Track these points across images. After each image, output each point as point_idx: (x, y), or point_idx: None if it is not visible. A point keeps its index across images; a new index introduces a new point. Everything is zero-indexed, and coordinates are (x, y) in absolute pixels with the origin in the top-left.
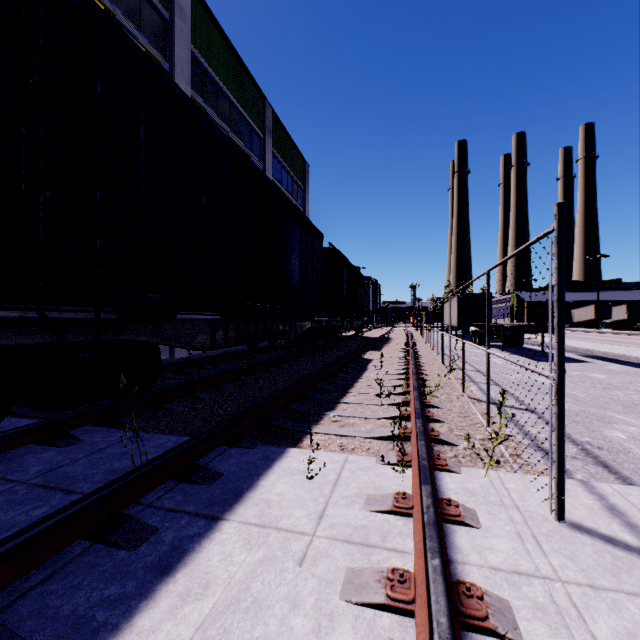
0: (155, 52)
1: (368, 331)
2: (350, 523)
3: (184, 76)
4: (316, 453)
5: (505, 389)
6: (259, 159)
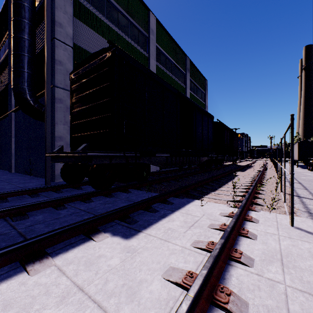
0: (143, 51)
1: (240, 162)
2: (213, 217)
3: (153, 57)
4: (205, 202)
5: (309, 191)
6: (183, 83)
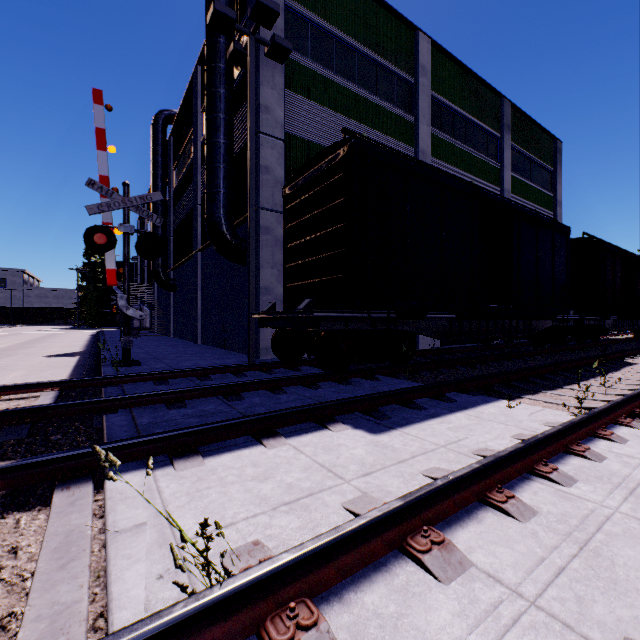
0: (404, 114)
1: None
2: (528, 426)
3: (425, 121)
4: (520, 404)
5: None
6: (495, 160)
